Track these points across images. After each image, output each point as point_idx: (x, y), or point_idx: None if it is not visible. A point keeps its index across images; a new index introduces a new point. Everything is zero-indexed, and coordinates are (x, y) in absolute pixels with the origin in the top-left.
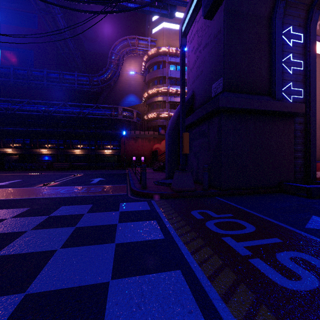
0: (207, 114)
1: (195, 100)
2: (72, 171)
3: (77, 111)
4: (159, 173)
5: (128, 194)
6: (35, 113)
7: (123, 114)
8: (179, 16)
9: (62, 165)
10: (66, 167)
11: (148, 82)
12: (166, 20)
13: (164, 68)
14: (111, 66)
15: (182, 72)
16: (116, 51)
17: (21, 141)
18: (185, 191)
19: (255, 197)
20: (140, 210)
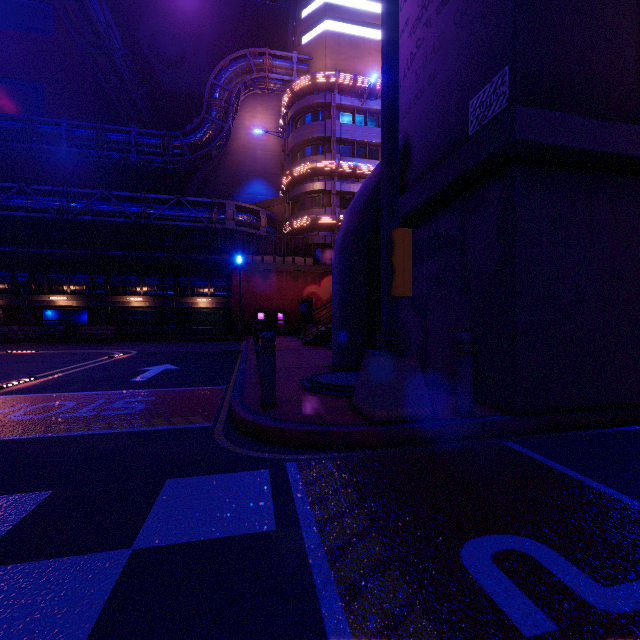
0: (463, 177)
1: (413, 158)
2: (117, 346)
3: (133, 211)
4: (316, 352)
5: (217, 426)
6: (38, 215)
7: (236, 219)
8: (361, 7)
9: (98, 332)
10: (106, 335)
11: (293, 151)
12: (331, 16)
13: (328, 120)
14: (211, 114)
15: (388, 37)
16: (223, 81)
17: (9, 277)
18: (402, 419)
19: (636, 441)
20: (227, 541)
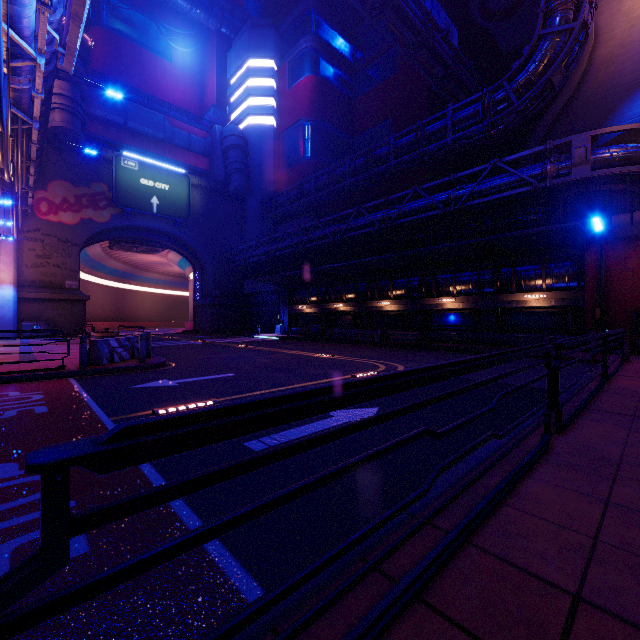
0: None
1: None
2: (405, 356)
3: (442, 200)
4: None
5: None
6: (368, 230)
7: (592, 159)
8: None
9: (404, 337)
10: (411, 341)
11: None
12: None
13: None
14: (550, 24)
15: None
16: None
17: (355, 288)
18: None
19: None
20: None
